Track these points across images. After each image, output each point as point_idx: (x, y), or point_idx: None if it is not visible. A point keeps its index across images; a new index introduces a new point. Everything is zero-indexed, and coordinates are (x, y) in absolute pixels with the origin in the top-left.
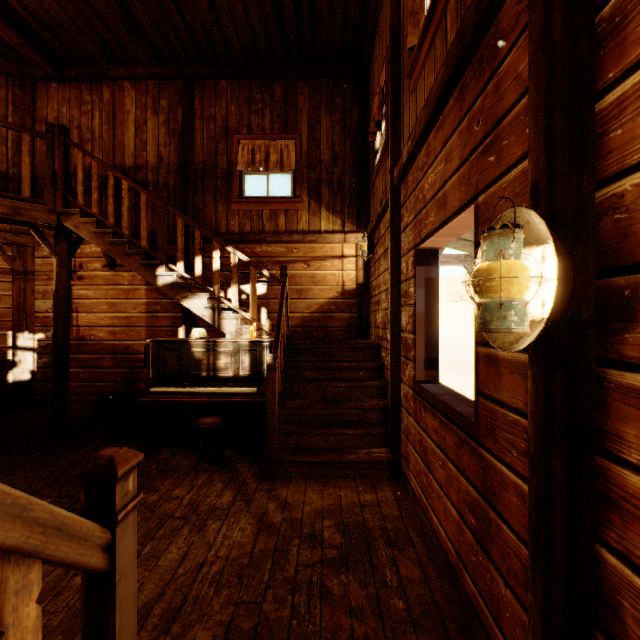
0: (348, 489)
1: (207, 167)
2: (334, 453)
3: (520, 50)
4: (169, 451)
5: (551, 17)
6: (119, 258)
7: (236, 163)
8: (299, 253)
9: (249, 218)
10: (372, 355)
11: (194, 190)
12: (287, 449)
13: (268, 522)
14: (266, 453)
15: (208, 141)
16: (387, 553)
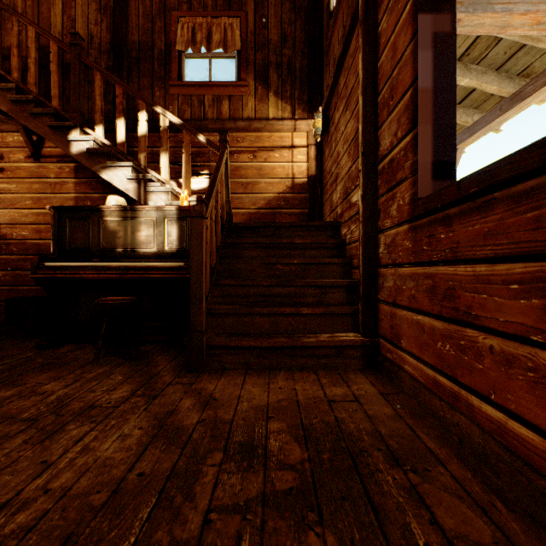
0: (306, 382)
1: (143, 47)
2: (285, 337)
3: None
4: (73, 346)
5: None
6: (24, 120)
7: (175, 43)
8: (244, 143)
9: (189, 104)
10: (329, 235)
11: (128, 73)
12: (221, 334)
13: (173, 425)
14: (188, 334)
15: (144, 19)
16: (397, 479)
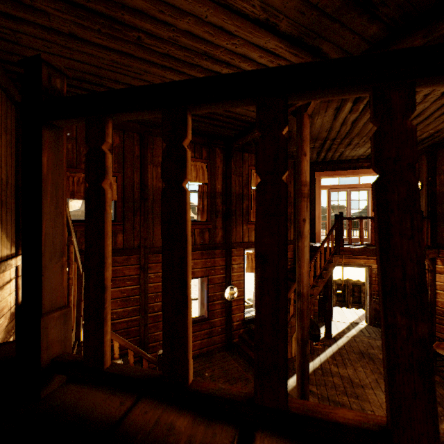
0: None
1: None
2: None
3: (220, 260)
4: None
5: (230, 265)
6: None
7: None
8: None
9: None
10: None
11: None
12: None
13: None
14: None
15: None
16: (193, 369)
